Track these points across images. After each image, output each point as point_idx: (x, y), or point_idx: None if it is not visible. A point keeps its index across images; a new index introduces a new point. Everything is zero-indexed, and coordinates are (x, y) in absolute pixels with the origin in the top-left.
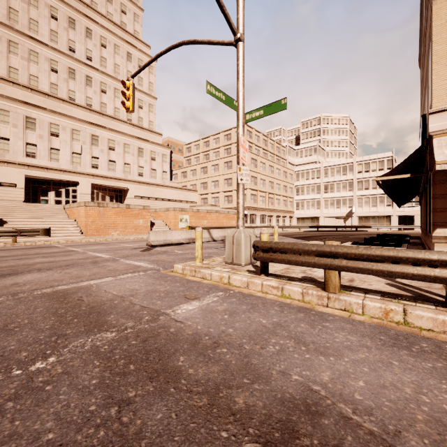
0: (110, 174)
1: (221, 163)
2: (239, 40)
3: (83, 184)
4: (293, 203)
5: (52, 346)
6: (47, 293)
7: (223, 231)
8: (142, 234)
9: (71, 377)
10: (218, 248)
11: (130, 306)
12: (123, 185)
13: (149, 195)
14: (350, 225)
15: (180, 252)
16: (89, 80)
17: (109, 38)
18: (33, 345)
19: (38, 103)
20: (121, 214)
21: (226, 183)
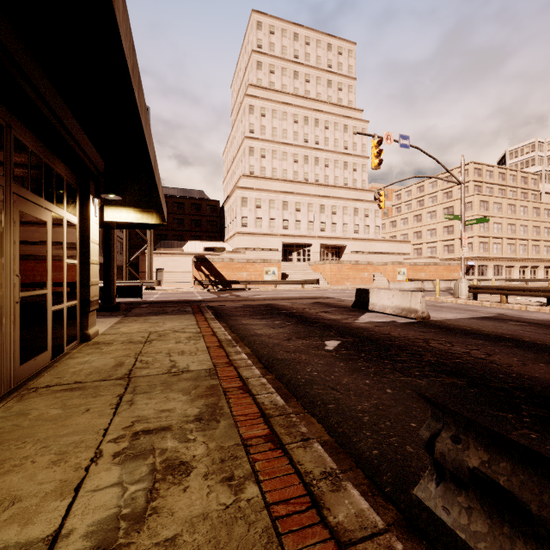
0: (333, 235)
1: (439, 210)
2: (461, 184)
3: (315, 245)
4: None
5: None
6: None
7: (446, 283)
8: (367, 285)
9: None
10: (444, 294)
11: None
12: (342, 243)
13: (363, 250)
14: None
15: None
16: (317, 160)
17: (330, 119)
18: None
19: (288, 189)
20: (352, 269)
21: (446, 231)
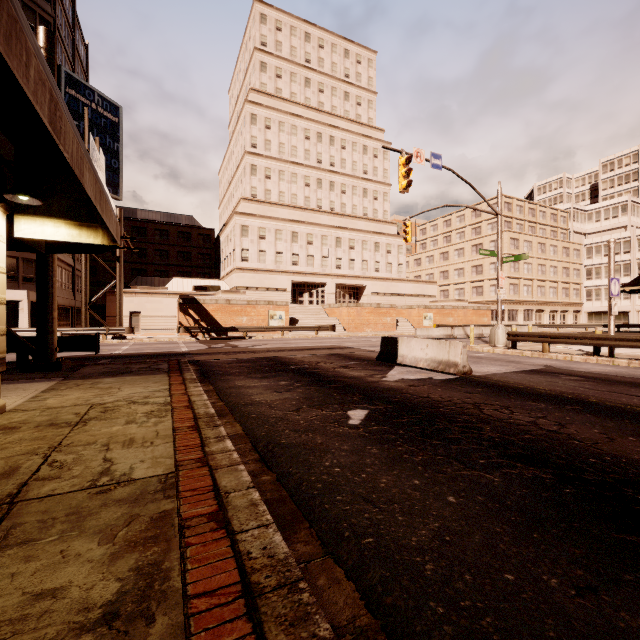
0: (350, 273)
1: (468, 247)
2: (498, 215)
3: (329, 285)
4: (581, 291)
5: None
6: None
7: (478, 329)
8: (390, 331)
9: None
10: (477, 342)
11: None
12: (362, 282)
13: (384, 291)
14: None
15: None
16: (332, 185)
17: (348, 138)
18: None
19: (298, 217)
20: (373, 313)
21: (474, 271)
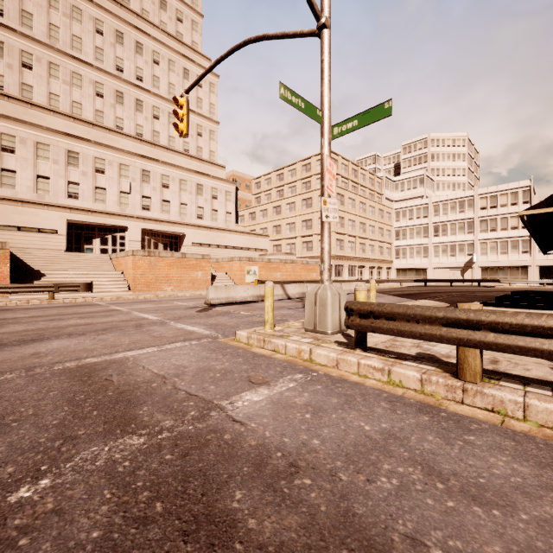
0: (164, 217)
1: (298, 201)
2: (323, 27)
3: (132, 230)
4: (392, 250)
5: (51, 456)
6: (70, 369)
7: (301, 286)
8: (201, 289)
9: (63, 521)
10: (294, 309)
11: (172, 393)
12: (179, 230)
13: (209, 242)
14: (470, 279)
15: (246, 313)
16: (140, 105)
17: (162, 52)
18: (26, 453)
19: (82, 134)
20: (176, 265)
21: (305, 225)
